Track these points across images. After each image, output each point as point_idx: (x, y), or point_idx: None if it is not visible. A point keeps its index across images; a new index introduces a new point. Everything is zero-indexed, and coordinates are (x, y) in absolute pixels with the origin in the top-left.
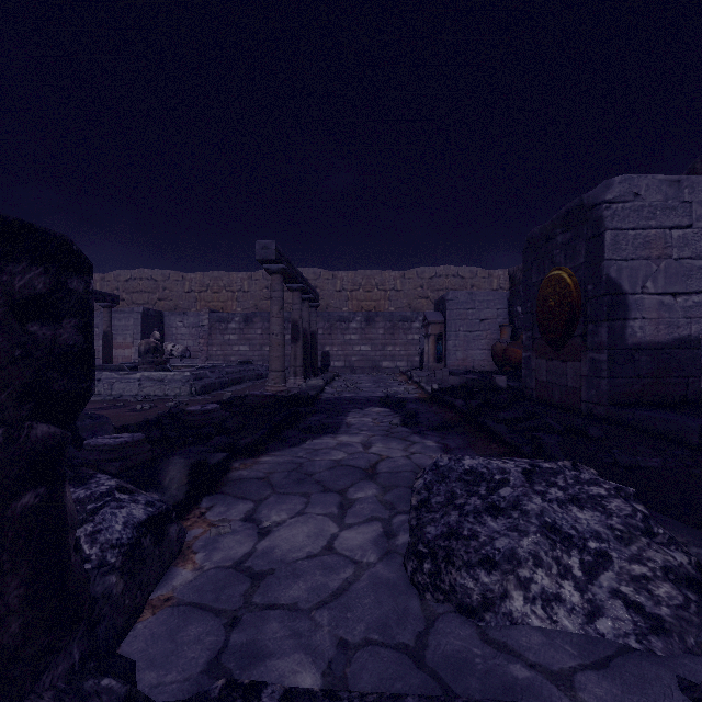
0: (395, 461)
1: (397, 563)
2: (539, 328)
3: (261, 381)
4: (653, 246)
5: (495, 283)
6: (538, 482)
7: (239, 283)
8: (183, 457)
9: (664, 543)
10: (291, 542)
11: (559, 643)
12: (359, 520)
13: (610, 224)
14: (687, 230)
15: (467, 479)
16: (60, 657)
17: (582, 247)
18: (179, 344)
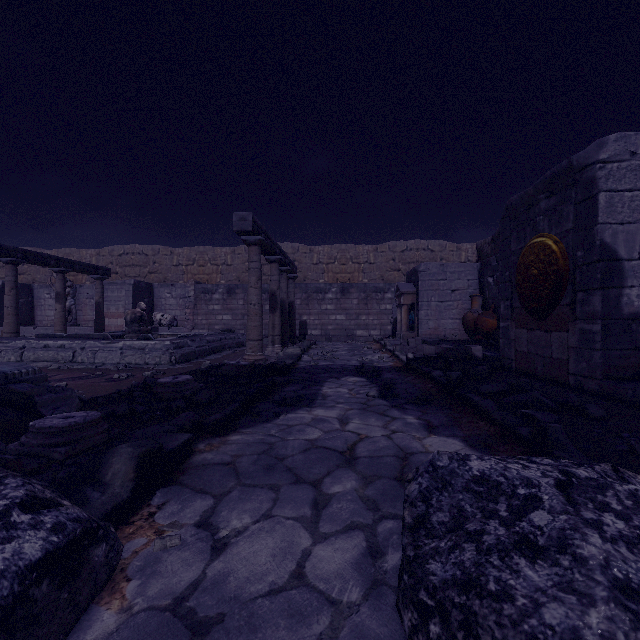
0: (375, 442)
1: (388, 605)
2: (519, 297)
3: (241, 349)
4: None
5: (463, 256)
6: (581, 502)
7: (223, 257)
8: (133, 445)
9: None
10: (250, 564)
11: None
12: (336, 528)
13: (604, 185)
14: None
15: (478, 491)
16: None
17: (571, 211)
18: (167, 314)
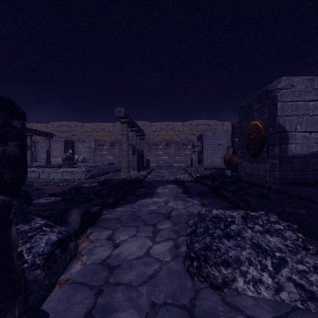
0: (179, 210)
1: (180, 261)
2: (246, 148)
3: (118, 172)
4: (300, 109)
5: (225, 128)
6: (249, 222)
7: (108, 128)
8: (78, 209)
9: (313, 253)
10: (129, 250)
11: (262, 304)
12: (162, 239)
13: (280, 99)
14: (316, 102)
15: (214, 220)
16: (8, 314)
17: (267, 110)
18: (81, 156)
